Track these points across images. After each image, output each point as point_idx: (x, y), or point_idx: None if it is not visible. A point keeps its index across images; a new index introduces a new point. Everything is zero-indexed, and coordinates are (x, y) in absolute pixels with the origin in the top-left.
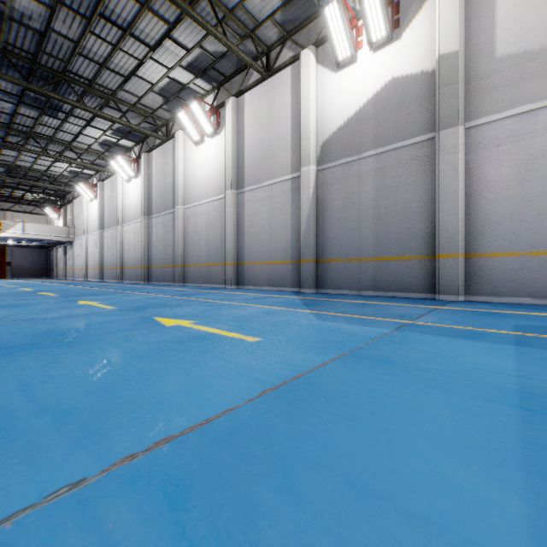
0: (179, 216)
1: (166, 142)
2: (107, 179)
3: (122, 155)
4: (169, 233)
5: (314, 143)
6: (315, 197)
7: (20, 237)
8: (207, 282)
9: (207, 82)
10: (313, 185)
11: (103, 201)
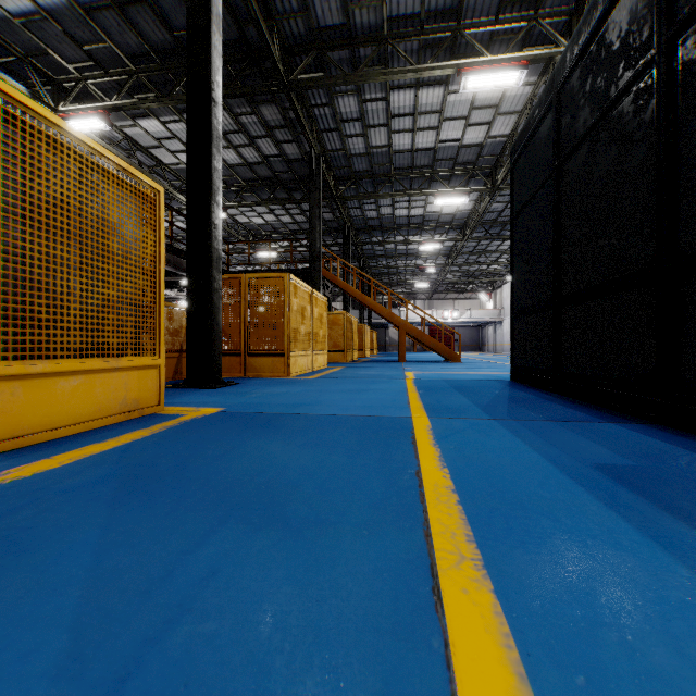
0: None
1: None
2: None
3: None
4: None
5: None
6: None
7: (467, 321)
8: None
9: None
10: None
11: None
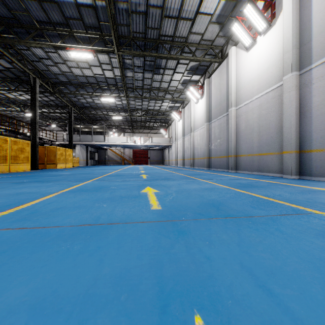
0: (231, 116)
1: (221, 63)
2: (186, 106)
3: (193, 85)
4: (224, 132)
5: None
6: None
7: (150, 144)
8: (259, 170)
9: None
10: None
11: (184, 119)
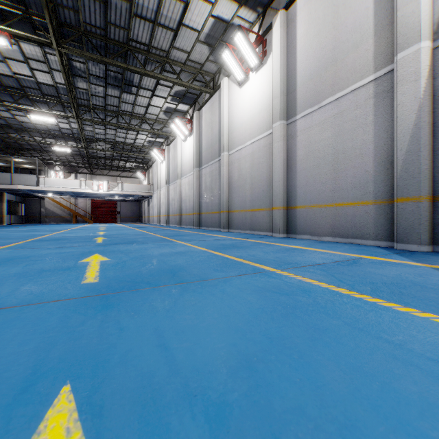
0: (224, 163)
1: (213, 95)
2: (171, 143)
3: (179, 117)
4: (216, 181)
5: (427, 2)
6: (429, 92)
7: (120, 193)
8: (251, 229)
9: (251, 10)
10: (425, 72)
11: (169, 161)
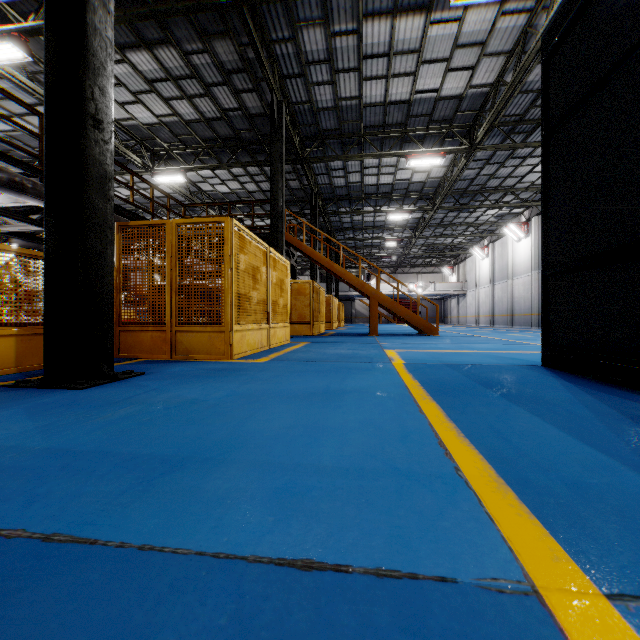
0: None
1: None
2: (497, 240)
3: (514, 223)
4: None
5: None
6: None
7: (432, 293)
8: None
9: None
10: None
11: (494, 259)
